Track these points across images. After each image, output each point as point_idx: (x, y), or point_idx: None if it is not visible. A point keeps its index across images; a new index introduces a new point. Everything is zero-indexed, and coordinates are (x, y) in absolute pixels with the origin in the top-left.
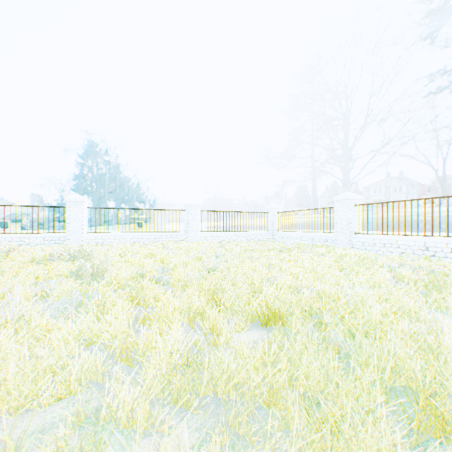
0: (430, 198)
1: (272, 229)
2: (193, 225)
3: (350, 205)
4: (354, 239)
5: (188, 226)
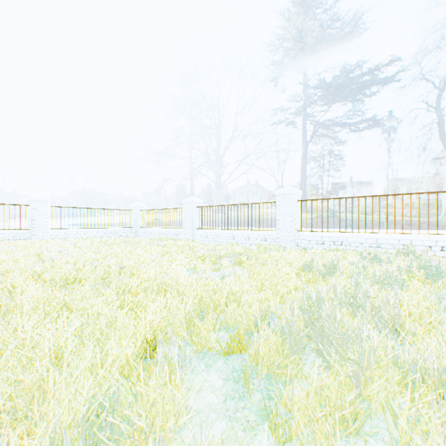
0: (237, 204)
1: (136, 226)
2: (41, 222)
3: (194, 207)
4: (196, 233)
5: (34, 223)
